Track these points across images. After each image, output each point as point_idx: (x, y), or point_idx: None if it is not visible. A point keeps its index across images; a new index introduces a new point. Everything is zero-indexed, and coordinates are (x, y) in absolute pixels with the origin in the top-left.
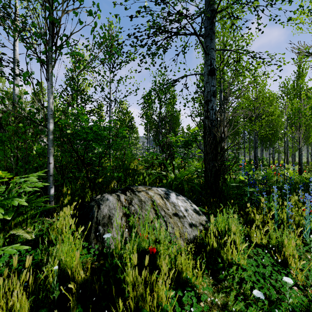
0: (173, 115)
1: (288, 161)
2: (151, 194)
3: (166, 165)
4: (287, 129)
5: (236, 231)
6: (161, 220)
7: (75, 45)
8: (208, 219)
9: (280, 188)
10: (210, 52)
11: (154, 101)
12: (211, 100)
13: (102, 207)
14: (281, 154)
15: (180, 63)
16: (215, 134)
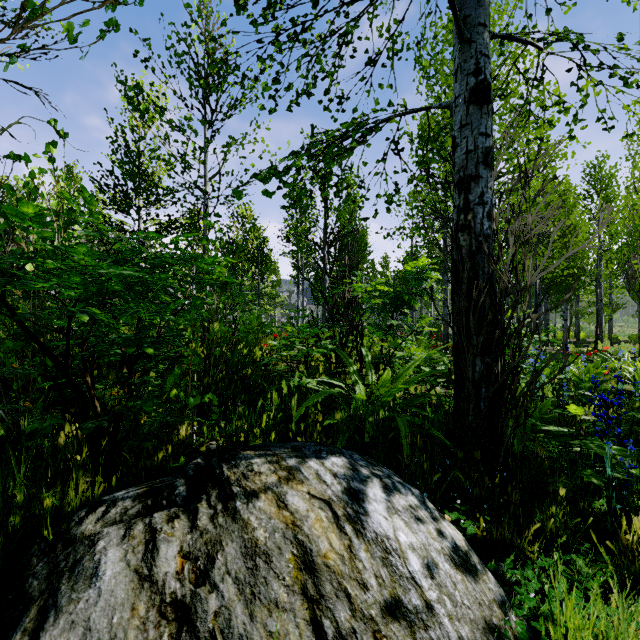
0: (353, 234)
1: (603, 335)
2: (296, 504)
3: (344, 358)
4: (600, 265)
5: None
6: None
7: (133, 74)
8: (498, 577)
9: None
10: (476, 36)
11: (311, 192)
12: (478, 176)
13: None
14: None
15: (379, 86)
16: (501, 277)
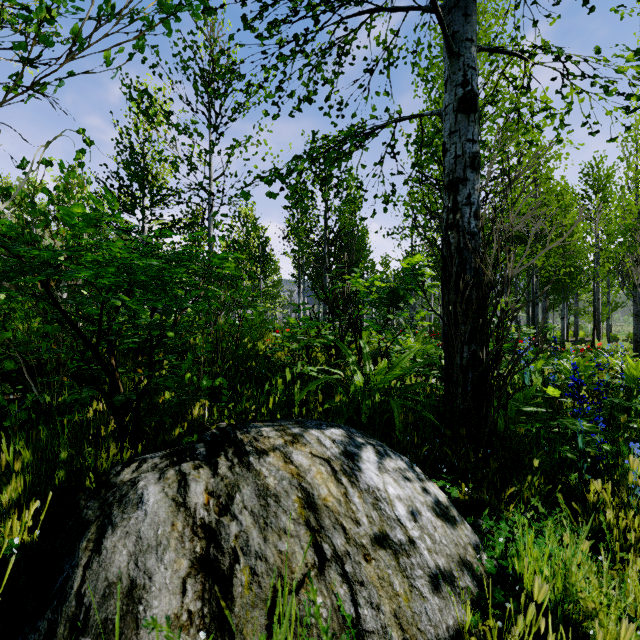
0: (354, 234)
1: (601, 333)
2: (300, 461)
3: (344, 349)
4: (597, 264)
5: (601, 612)
6: (333, 574)
7: (138, 77)
8: (475, 530)
9: (625, 407)
10: (464, 50)
11: (312, 193)
12: (465, 179)
13: (108, 545)
14: (578, 317)
15: (377, 93)
16: (484, 270)
